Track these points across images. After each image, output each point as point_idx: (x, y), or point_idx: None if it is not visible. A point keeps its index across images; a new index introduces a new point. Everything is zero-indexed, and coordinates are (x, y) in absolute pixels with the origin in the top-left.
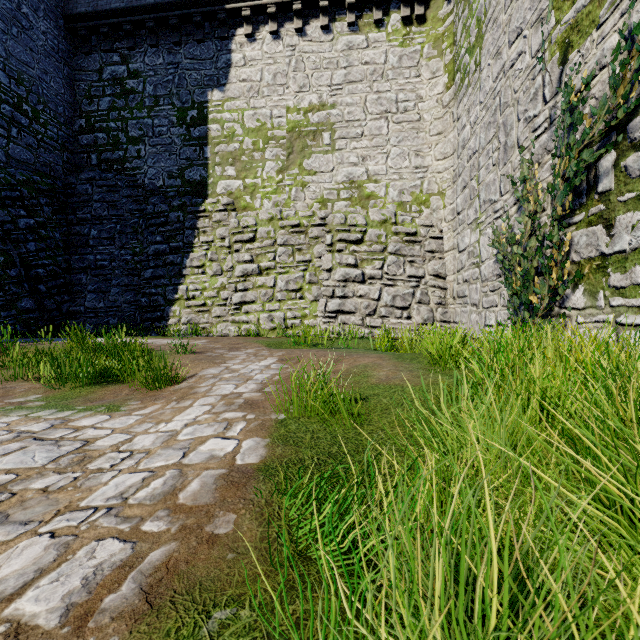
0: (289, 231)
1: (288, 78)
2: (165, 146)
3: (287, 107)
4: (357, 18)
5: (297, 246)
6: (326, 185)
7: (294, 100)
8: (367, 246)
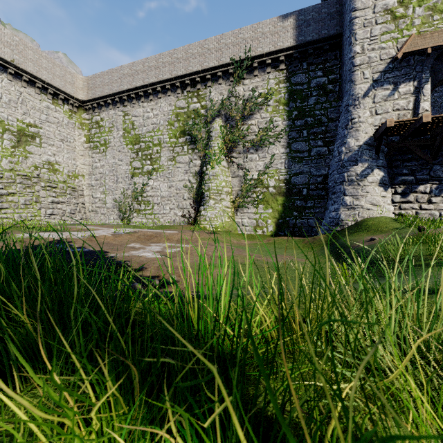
0: (22, 177)
1: (18, 105)
2: None
3: (17, 118)
4: (52, 98)
5: (27, 185)
6: (38, 160)
7: (21, 117)
8: (60, 190)
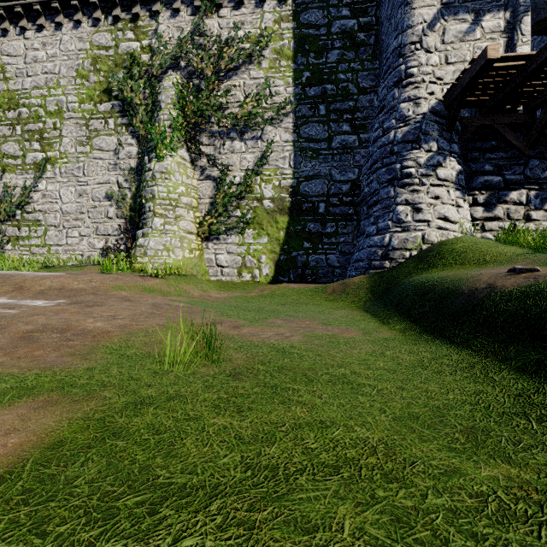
0: None
1: None
2: None
3: None
4: None
5: None
6: None
7: None
8: None
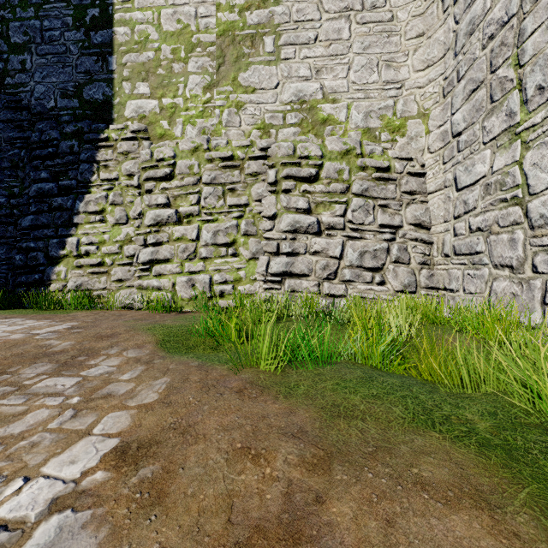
0: (219, 165)
1: None
2: (57, 55)
3: (217, 3)
4: None
5: (229, 185)
6: (268, 106)
7: None
8: (324, 185)
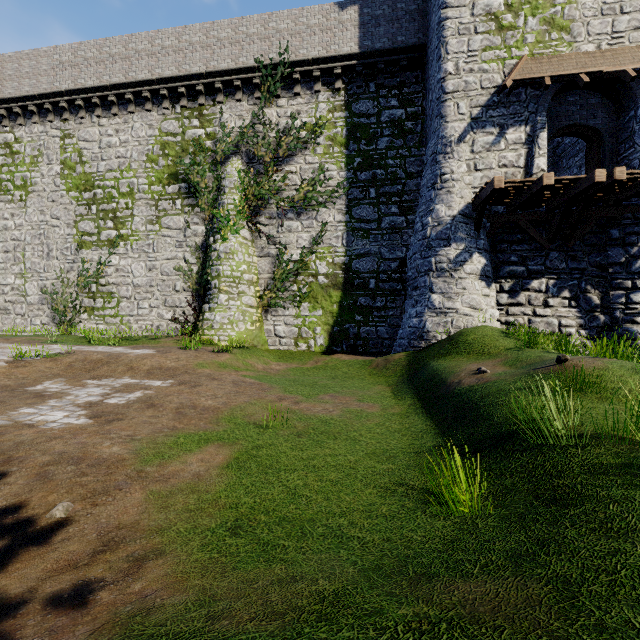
0: None
1: None
2: None
3: None
4: None
5: None
6: None
7: None
8: None
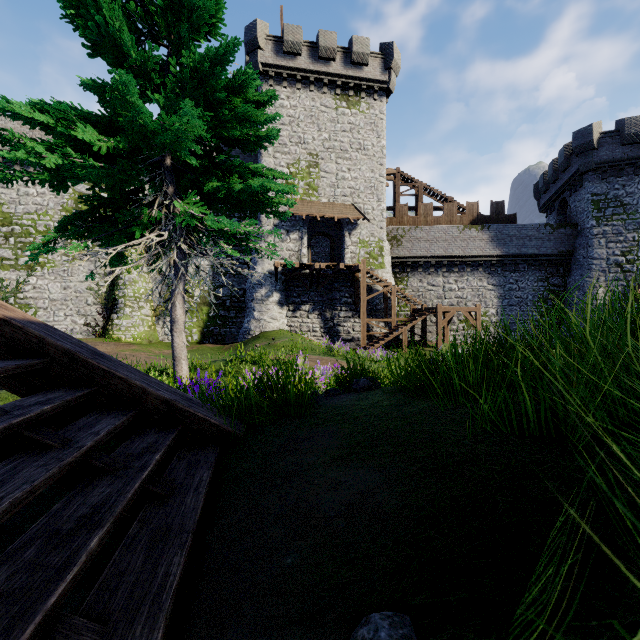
0: None
1: None
2: None
3: None
4: None
5: None
6: None
7: None
8: None
